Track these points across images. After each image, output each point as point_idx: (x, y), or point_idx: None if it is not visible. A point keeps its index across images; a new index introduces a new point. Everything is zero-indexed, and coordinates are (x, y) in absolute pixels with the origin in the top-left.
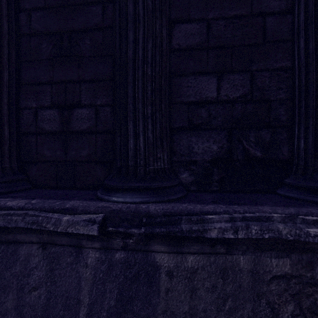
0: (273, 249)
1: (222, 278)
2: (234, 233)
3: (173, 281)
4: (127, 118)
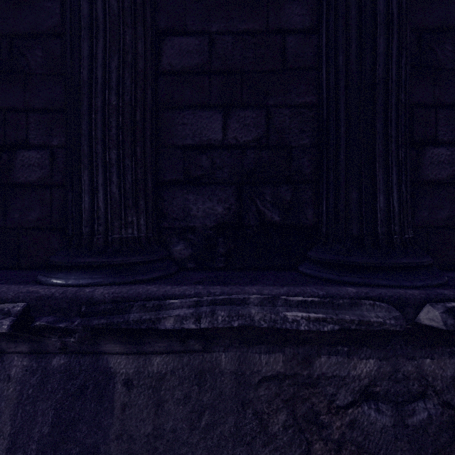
0: (263, 342)
1: (199, 385)
2: (197, 321)
3: (133, 394)
4: (81, 165)
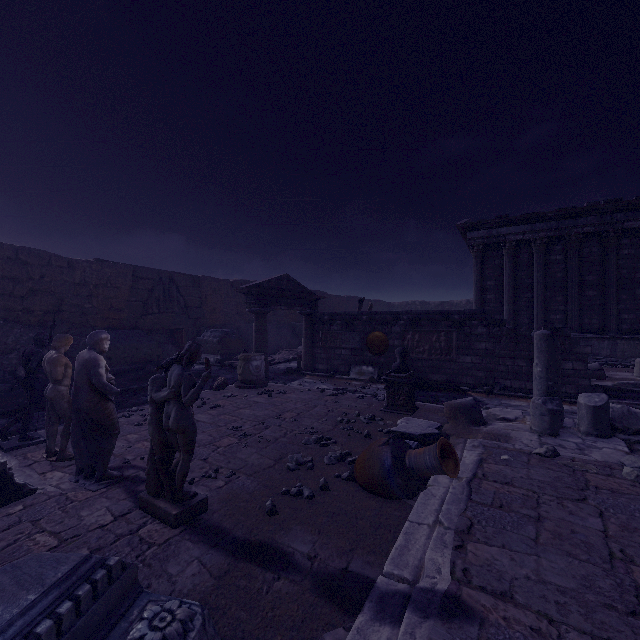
0: (636, 340)
1: (628, 344)
2: (630, 337)
3: (620, 344)
4: (610, 323)
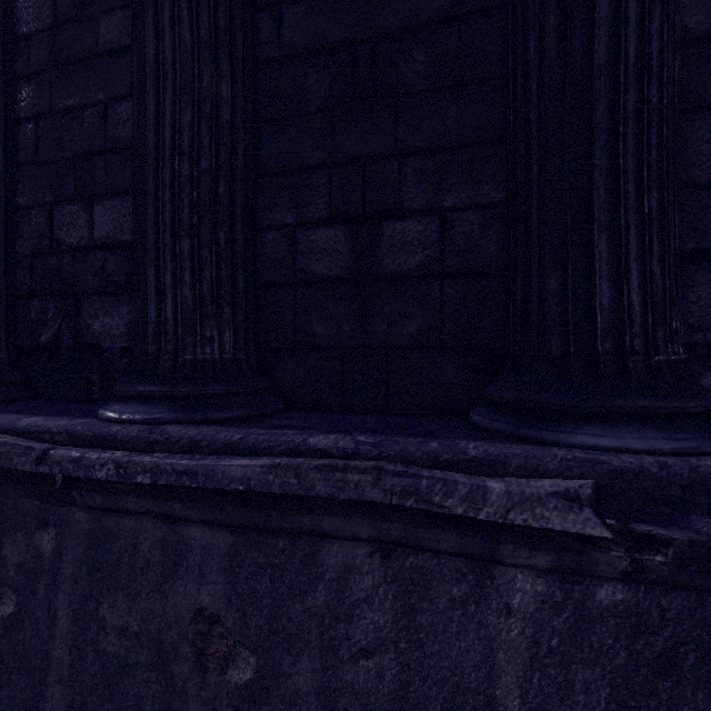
0: None
1: None
2: None
3: None
4: (592, 225)
